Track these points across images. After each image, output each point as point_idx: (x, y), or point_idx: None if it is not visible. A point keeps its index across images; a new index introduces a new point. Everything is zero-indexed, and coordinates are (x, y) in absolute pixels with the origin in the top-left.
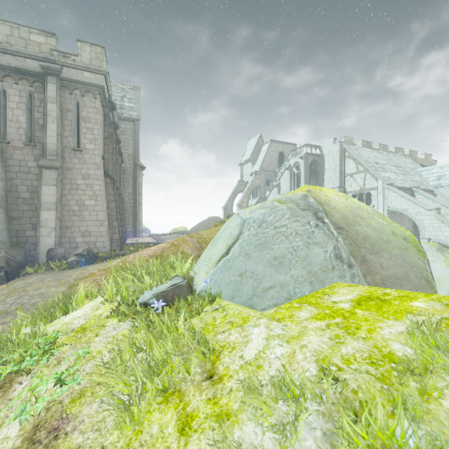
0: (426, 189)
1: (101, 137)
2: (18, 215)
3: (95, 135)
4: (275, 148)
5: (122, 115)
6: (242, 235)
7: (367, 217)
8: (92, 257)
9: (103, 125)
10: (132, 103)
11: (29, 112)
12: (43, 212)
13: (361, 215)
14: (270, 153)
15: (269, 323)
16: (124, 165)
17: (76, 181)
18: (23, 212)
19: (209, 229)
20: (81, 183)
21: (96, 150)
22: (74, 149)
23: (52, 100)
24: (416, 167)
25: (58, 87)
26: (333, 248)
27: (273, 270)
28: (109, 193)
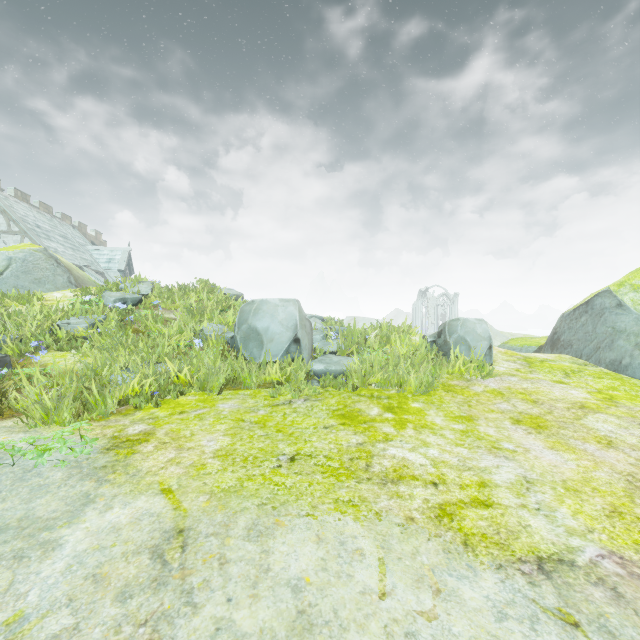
0: (98, 271)
1: None
2: None
3: None
4: None
5: None
6: (12, 265)
7: (76, 269)
8: None
9: None
10: None
11: None
12: None
13: (73, 267)
14: None
15: (59, 292)
16: None
17: None
18: None
19: None
20: None
21: None
22: None
23: None
24: (87, 244)
25: None
26: (67, 278)
27: (36, 285)
28: None
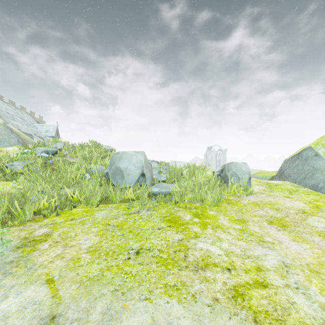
0: (40, 137)
1: None
2: None
3: None
4: None
5: None
6: None
7: (23, 135)
8: None
9: None
10: None
11: None
12: None
13: (21, 134)
14: None
15: (11, 147)
16: None
17: None
18: None
19: None
20: None
21: None
22: None
23: None
24: (34, 122)
25: None
26: (17, 139)
27: None
28: None
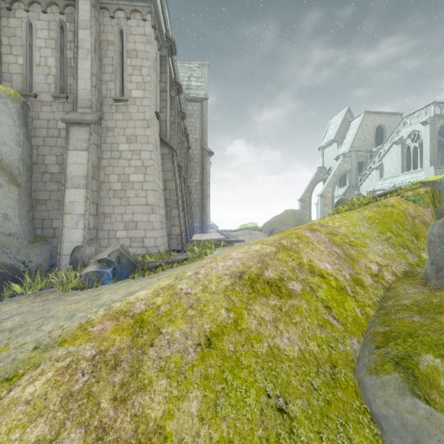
0: None
1: (154, 84)
2: (44, 197)
3: (144, 75)
4: (370, 121)
5: (189, 95)
6: None
7: None
8: (125, 265)
9: (159, 73)
10: (199, 82)
11: (61, 53)
12: (68, 191)
13: None
14: (363, 129)
15: None
16: (191, 152)
17: (118, 146)
18: (50, 194)
19: (343, 217)
20: (124, 149)
21: (145, 99)
22: (115, 98)
23: (84, 25)
24: None
25: (93, 4)
26: None
27: None
28: (167, 169)
